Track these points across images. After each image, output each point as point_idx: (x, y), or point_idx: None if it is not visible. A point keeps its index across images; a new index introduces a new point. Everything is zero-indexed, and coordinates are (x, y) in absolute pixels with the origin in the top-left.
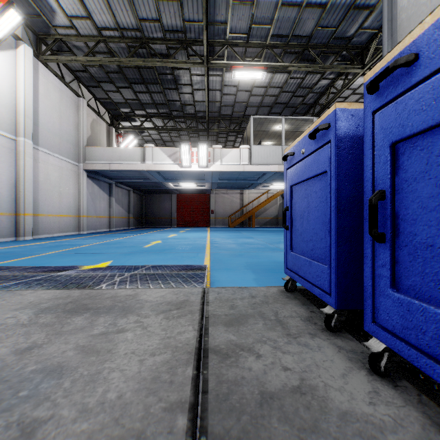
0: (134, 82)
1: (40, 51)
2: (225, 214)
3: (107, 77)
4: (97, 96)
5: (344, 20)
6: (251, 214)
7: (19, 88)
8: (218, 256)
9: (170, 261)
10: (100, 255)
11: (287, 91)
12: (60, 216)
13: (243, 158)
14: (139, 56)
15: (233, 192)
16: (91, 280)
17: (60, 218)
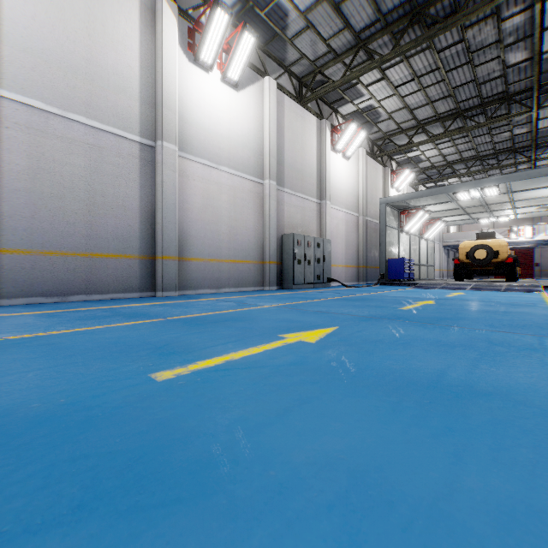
0: None
1: None
2: None
3: None
4: None
5: None
6: None
7: None
8: None
9: None
10: None
11: None
12: (436, 270)
13: None
14: None
15: None
16: None
17: (436, 271)
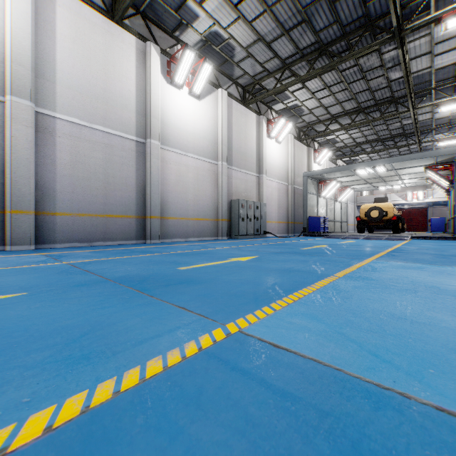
0: None
1: None
2: None
3: None
4: None
5: None
6: None
7: None
8: None
9: None
10: None
11: None
12: (351, 225)
13: None
14: None
15: None
16: None
17: (351, 226)
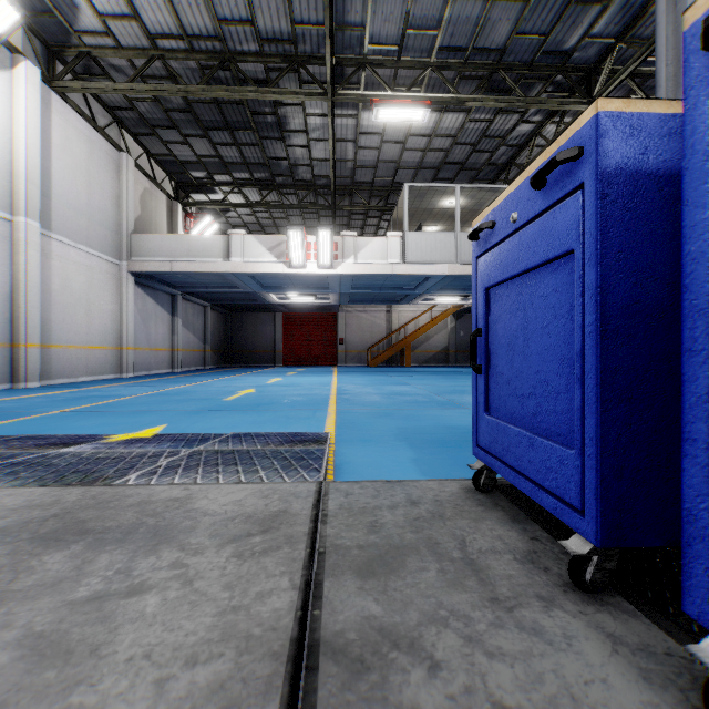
0: (212, 128)
1: (55, 74)
2: (361, 346)
3: (167, 118)
4: (152, 151)
5: (559, 22)
6: (404, 344)
7: (18, 134)
8: (349, 416)
9: (267, 426)
10: (148, 414)
11: (464, 143)
12: (88, 349)
13: (392, 253)
14: (219, 84)
15: (375, 309)
16: (114, 465)
17: (88, 352)
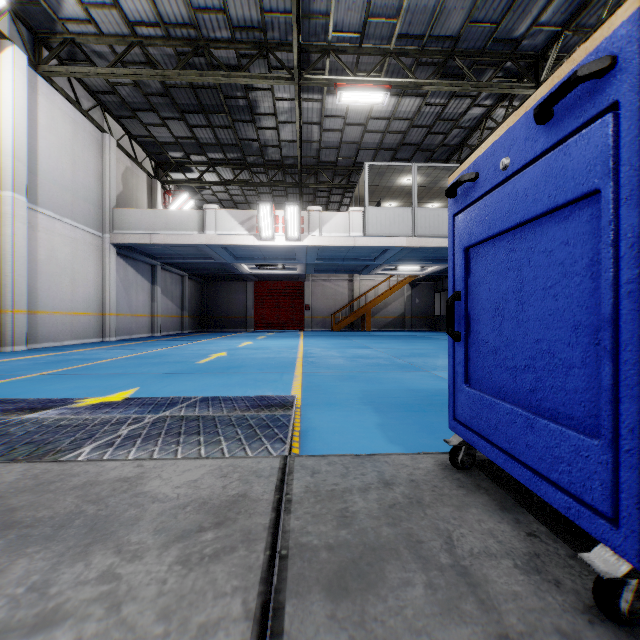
0: (188, 111)
1: (41, 60)
2: (326, 312)
3: (147, 102)
4: (133, 133)
5: (510, 11)
6: (365, 311)
7: (5, 114)
8: (315, 378)
9: (235, 389)
10: (122, 377)
11: (420, 126)
12: (73, 315)
13: (354, 226)
14: (194, 69)
15: (338, 278)
16: (72, 435)
17: (73, 318)
